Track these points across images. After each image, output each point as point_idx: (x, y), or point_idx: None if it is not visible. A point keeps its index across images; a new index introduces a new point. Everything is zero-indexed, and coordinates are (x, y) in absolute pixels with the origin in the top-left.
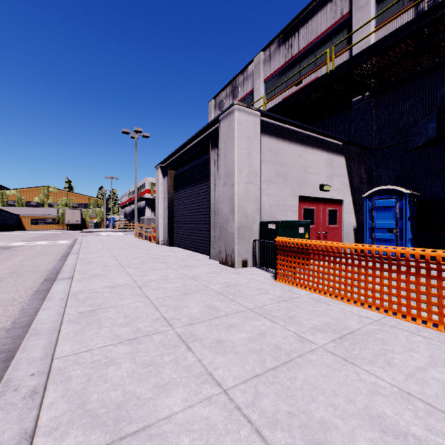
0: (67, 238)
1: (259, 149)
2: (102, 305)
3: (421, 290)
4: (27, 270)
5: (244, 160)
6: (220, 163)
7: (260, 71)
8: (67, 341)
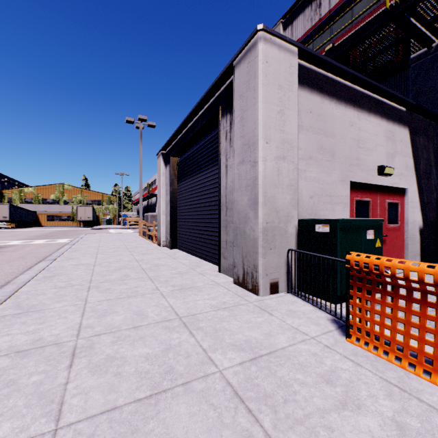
0: (70, 236)
1: (296, 107)
2: None
3: None
4: None
5: (273, 122)
6: (235, 131)
7: None
8: None
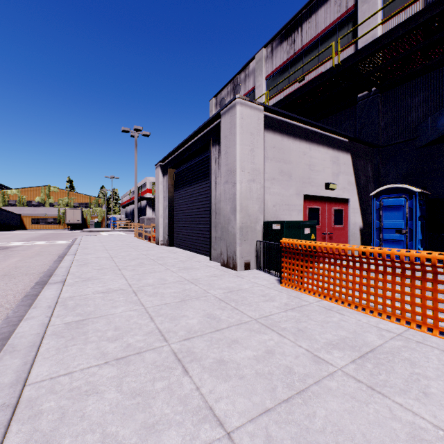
0: (66, 238)
1: (262, 146)
2: (92, 314)
3: None
4: (20, 272)
5: (246, 157)
6: (222, 160)
7: (262, 68)
8: (46, 360)
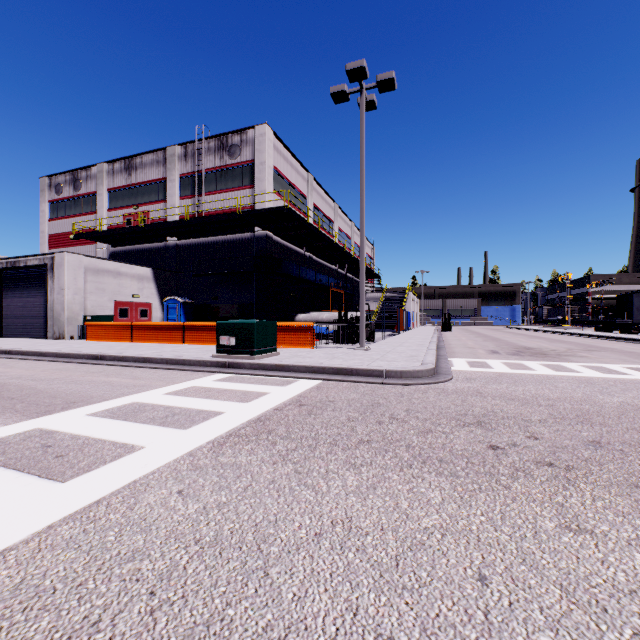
0: None
1: (83, 276)
2: None
3: (123, 333)
4: None
5: (72, 282)
6: (56, 281)
7: (104, 180)
8: None
